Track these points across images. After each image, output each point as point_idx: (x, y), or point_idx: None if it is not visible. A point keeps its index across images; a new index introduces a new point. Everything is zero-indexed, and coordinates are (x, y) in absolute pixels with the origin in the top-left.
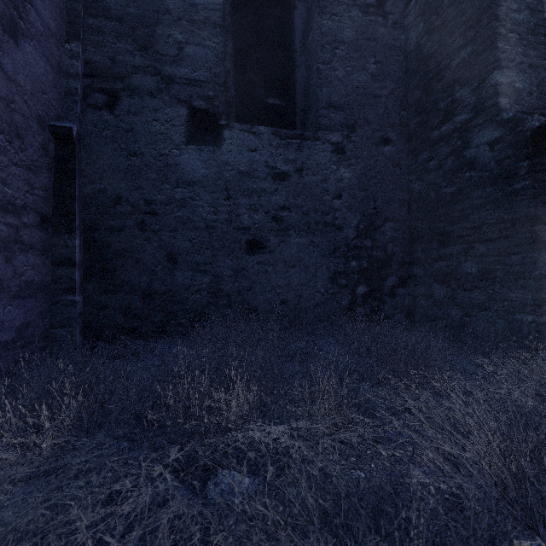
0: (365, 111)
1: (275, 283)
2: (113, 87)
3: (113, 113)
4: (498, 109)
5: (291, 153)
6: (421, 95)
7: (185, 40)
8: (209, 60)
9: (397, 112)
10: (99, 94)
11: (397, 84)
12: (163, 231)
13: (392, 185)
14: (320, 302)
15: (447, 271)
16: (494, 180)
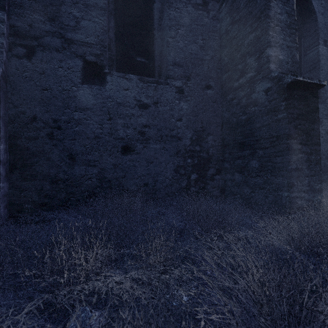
0: (196, 68)
1: (140, 173)
2: (31, 44)
3: (30, 61)
4: (269, 71)
5: (150, 92)
6: (228, 60)
7: (81, 16)
8: (97, 30)
9: (215, 69)
10: (20, 48)
11: (215, 53)
12: (66, 140)
13: (212, 113)
14: (168, 184)
15: (242, 166)
16: (267, 112)
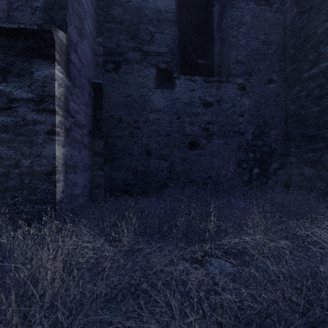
0: (258, 64)
1: (204, 166)
2: (117, 60)
3: (117, 73)
4: None
5: (213, 91)
6: (295, 51)
7: (155, 31)
8: (167, 41)
9: (278, 63)
10: (110, 64)
11: (278, 46)
12: (143, 137)
13: (275, 107)
14: (231, 178)
15: (314, 159)
16: None
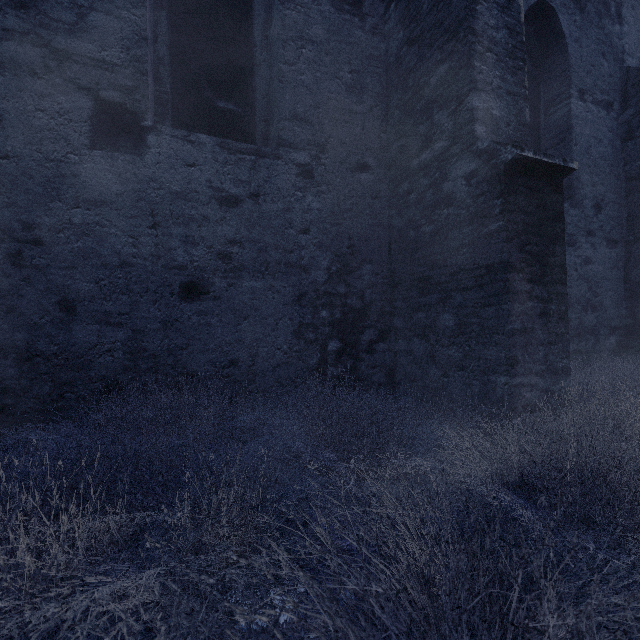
0: (338, 128)
1: (221, 339)
2: None
3: None
4: (474, 138)
5: (243, 172)
6: (401, 115)
7: (89, 4)
8: (126, 36)
9: (376, 133)
10: None
11: (377, 100)
12: (53, 268)
13: (371, 220)
14: (281, 362)
15: (426, 324)
16: (470, 219)
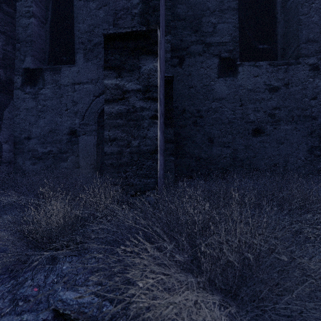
0: None
1: (270, 153)
2: (181, 54)
3: (181, 67)
4: None
5: (280, 74)
6: None
7: (217, 22)
8: (230, 29)
9: None
10: (175, 59)
11: None
12: (206, 126)
13: None
14: (301, 165)
15: None
16: None
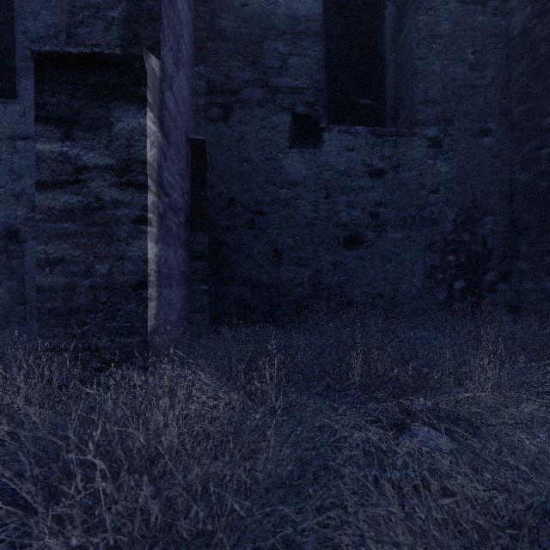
0: (463, 103)
1: (371, 277)
2: (228, 101)
3: (227, 124)
4: None
5: (387, 150)
6: (529, 81)
7: (288, 52)
8: (310, 68)
9: (497, 101)
10: (216, 108)
11: (498, 72)
12: (269, 229)
13: (492, 177)
14: (416, 296)
15: None
16: None
